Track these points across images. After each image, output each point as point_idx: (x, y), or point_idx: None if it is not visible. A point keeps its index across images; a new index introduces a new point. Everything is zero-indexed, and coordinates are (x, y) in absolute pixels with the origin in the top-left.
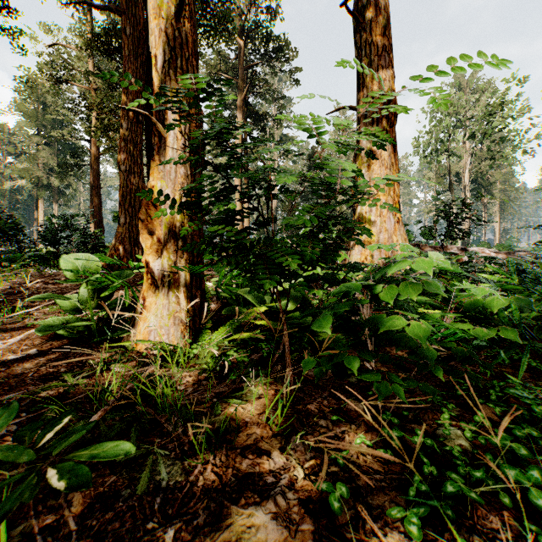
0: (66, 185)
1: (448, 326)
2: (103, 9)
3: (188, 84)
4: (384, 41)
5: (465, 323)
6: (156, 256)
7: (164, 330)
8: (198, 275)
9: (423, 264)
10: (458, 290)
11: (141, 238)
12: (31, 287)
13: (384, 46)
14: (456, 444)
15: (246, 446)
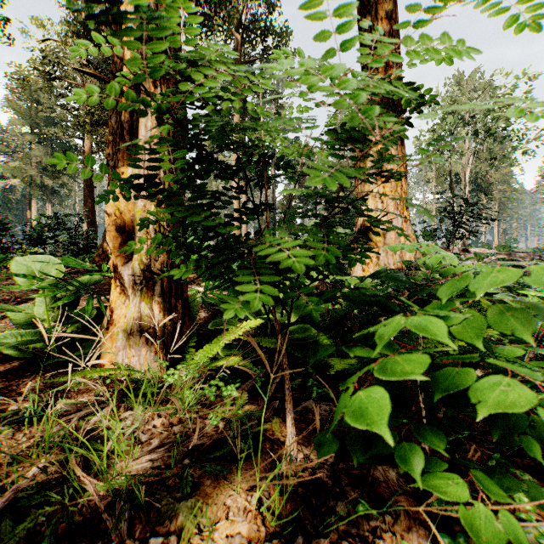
0: (60, 184)
1: None
2: None
3: None
4: (391, 25)
5: None
6: (126, 258)
7: (134, 351)
8: (179, 282)
9: None
10: (503, 301)
11: (107, 236)
12: (6, 291)
13: (390, 30)
14: None
15: None
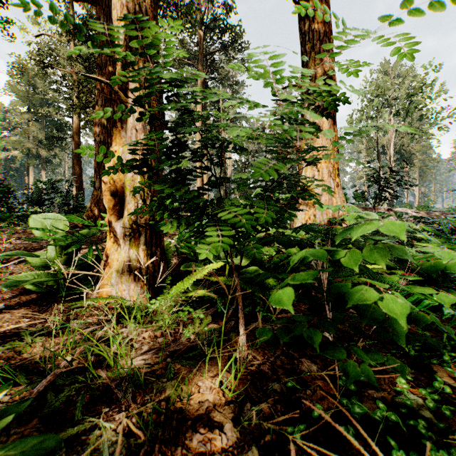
0: (53, 155)
1: (410, 291)
2: (81, 2)
3: (135, 34)
4: (325, 27)
5: (422, 285)
6: (118, 216)
7: (125, 286)
8: (158, 234)
9: (395, 227)
10: None
11: (104, 199)
12: (15, 243)
13: (325, 32)
14: (419, 415)
15: (198, 417)
